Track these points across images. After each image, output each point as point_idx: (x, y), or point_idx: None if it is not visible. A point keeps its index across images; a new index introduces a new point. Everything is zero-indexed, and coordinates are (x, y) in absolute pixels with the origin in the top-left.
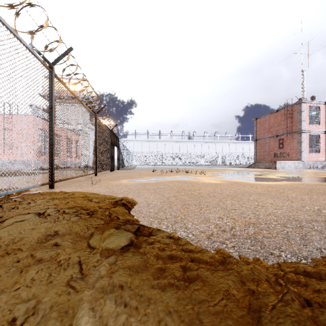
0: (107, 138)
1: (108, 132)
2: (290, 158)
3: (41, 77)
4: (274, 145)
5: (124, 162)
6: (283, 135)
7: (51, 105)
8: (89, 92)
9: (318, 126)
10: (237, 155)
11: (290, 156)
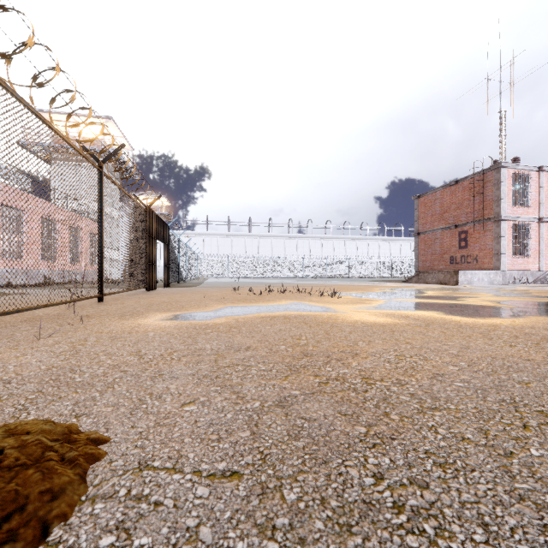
0: (138, 222)
1: (139, 209)
2: (480, 266)
3: None
4: (451, 242)
5: (181, 273)
6: (467, 224)
7: None
8: (119, 144)
9: (527, 209)
10: (382, 261)
11: (479, 261)
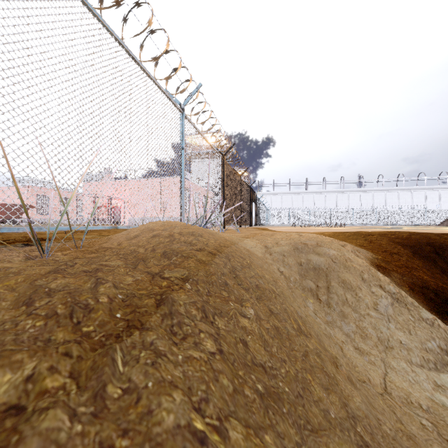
0: (247, 195)
1: (247, 189)
2: None
3: (221, 165)
4: None
5: (260, 220)
6: None
7: (223, 179)
8: (222, 144)
9: None
10: (439, 209)
11: None
